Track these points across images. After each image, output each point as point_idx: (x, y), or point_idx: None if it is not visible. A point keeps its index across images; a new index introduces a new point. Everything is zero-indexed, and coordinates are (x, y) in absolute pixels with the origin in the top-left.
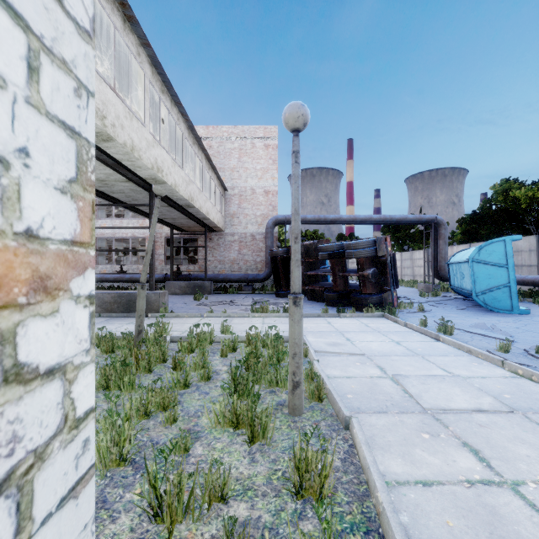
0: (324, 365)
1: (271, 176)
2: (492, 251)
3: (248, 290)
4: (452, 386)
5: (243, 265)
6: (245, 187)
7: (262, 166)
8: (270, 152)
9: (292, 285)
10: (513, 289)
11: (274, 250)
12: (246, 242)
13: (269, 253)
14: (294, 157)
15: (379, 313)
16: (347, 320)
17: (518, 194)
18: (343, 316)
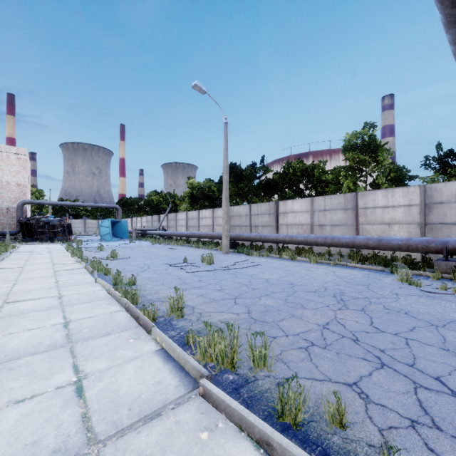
0: (21, 248)
1: (22, 176)
2: (105, 223)
3: (3, 240)
4: (45, 247)
5: (0, 226)
6: (2, 180)
7: (15, 169)
8: (22, 162)
9: (7, 231)
10: (111, 234)
11: (20, 219)
12: (2, 212)
13: (17, 221)
14: (7, 212)
15: (59, 242)
16: (44, 244)
17: (153, 198)
18: (44, 244)
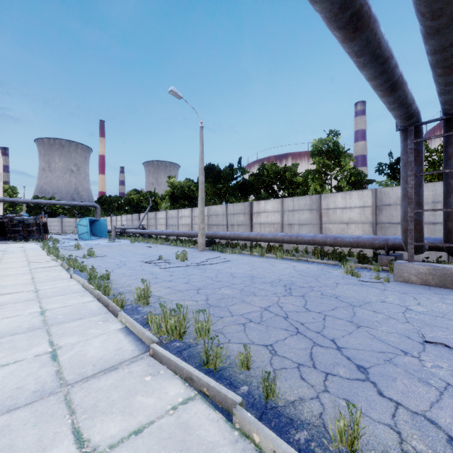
0: None
1: None
2: (83, 221)
3: None
4: (19, 246)
5: None
6: None
7: None
8: None
9: None
10: (89, 233)
11: None
12: None
13: None
14: None
15: (34, 241)
16: (18, 244)
17: (133, 197)
18: (18, 243)
